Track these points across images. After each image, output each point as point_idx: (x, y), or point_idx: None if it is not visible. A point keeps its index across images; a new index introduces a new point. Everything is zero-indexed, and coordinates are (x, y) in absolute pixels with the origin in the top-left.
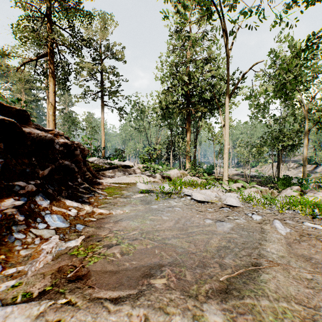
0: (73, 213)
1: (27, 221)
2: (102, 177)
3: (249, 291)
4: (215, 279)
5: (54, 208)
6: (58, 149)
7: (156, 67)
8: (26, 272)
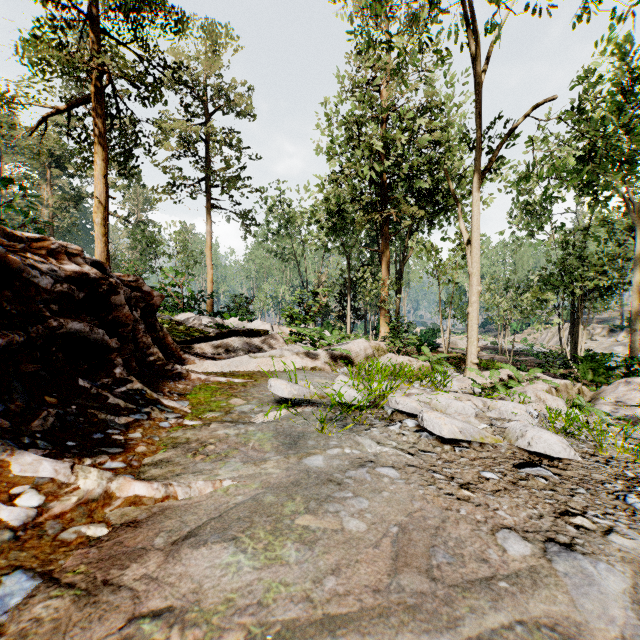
0: (19, 511)
1: None
2: (193, 358)
3: None
4: None
5: None
6: (50, 288)
7: (317, 124)
8: None
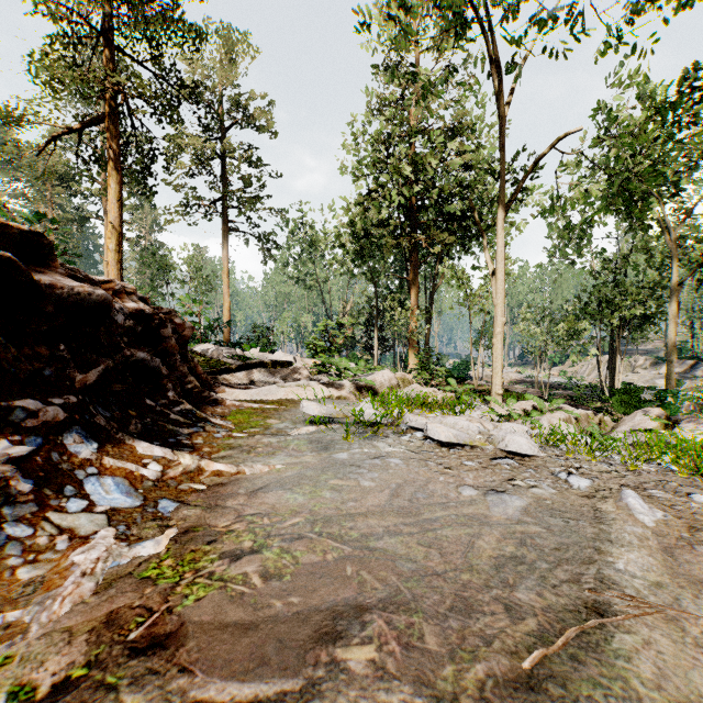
0: (152, 472)
1: (41, 494)
2: (223, 387)
3: (590, 683)
4: (499, 648)
5: (107, 461)
6: (122, 324)
7: (342, 145)
8: (27, 628)
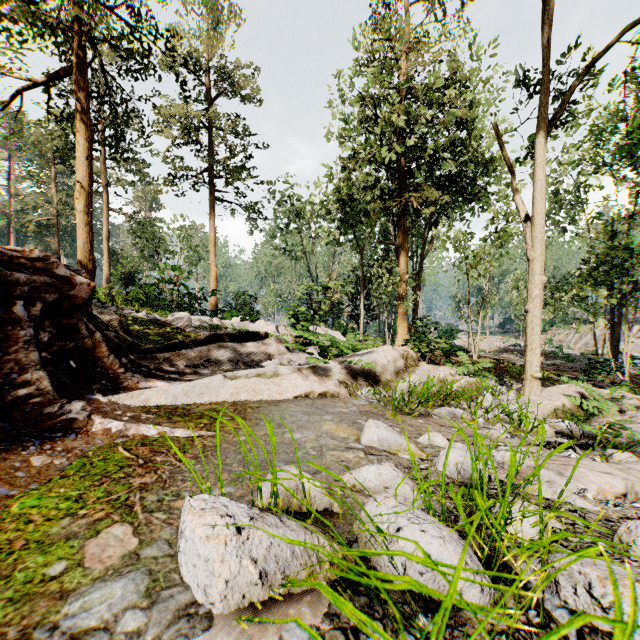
0: None
1: None
2: (138, 379)
3: None
4: None
5: None
6: None
7: (328, 102)
8: None
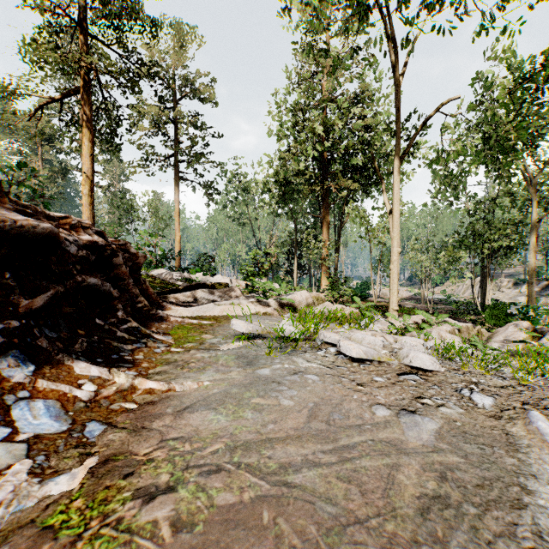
0: (85, 392)
1: None
2: (170, 305)
3: None
4: None
5: (40, 384)
6: (75, 253)
7: (269, 111)
8: None
